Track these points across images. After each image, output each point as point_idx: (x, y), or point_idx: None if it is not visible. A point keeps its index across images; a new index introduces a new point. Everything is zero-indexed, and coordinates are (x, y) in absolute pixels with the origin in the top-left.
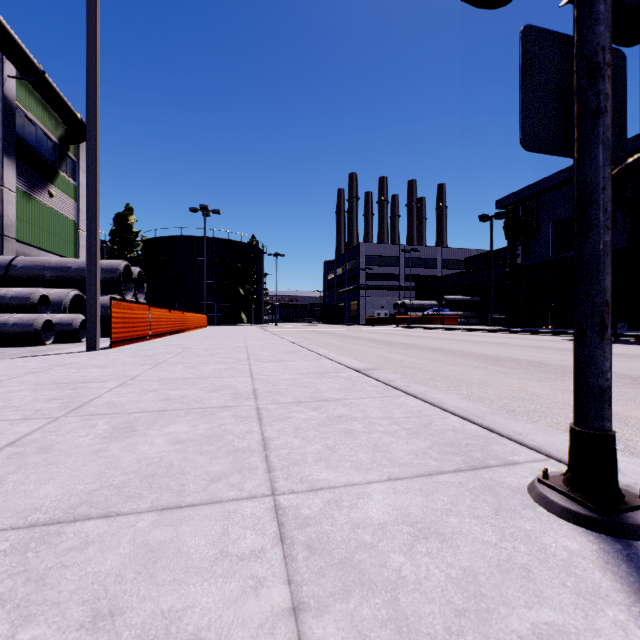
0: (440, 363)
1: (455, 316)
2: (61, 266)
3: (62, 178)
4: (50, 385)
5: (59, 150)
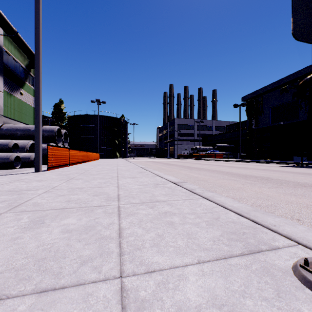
0: (216, 178)
1: (221, 154)
2: (25, 129)
3: (27, 85)
4: (6, 192)
5: (25, 71)
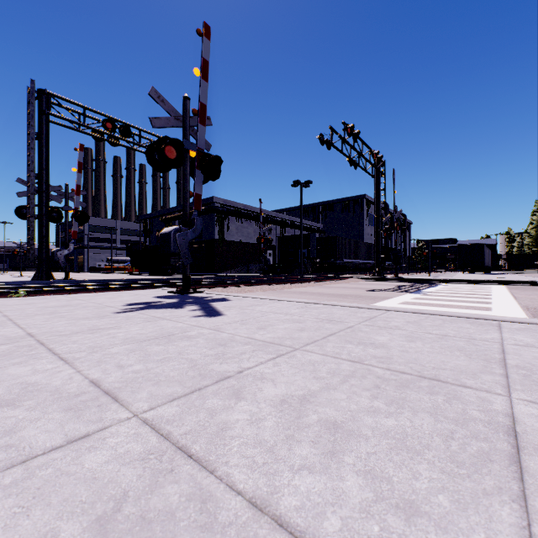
0: None
1: None
2: None
3: None
4: None
5: None
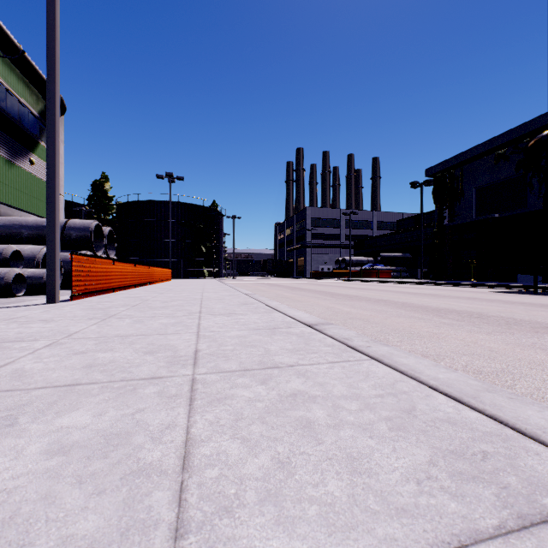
0: (385, 314)
1: (389, 270)
2: (37, 225)
3: (42, 148)
4: None
5: (39, 123)
